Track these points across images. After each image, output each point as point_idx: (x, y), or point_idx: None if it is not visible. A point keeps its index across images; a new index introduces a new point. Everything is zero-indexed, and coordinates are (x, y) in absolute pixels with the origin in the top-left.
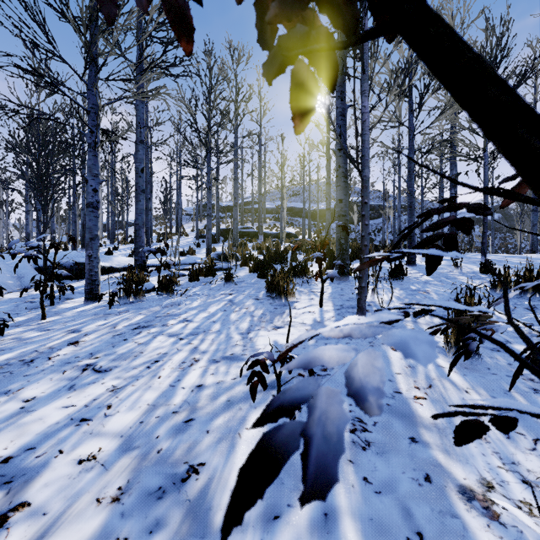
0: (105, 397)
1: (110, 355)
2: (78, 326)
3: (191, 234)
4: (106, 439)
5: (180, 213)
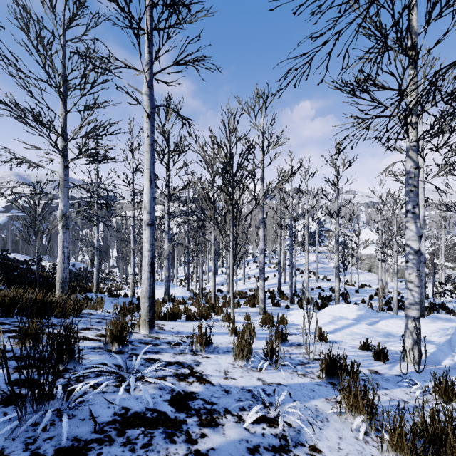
0: None
1: None
2: None
3: None
4: None
5: None
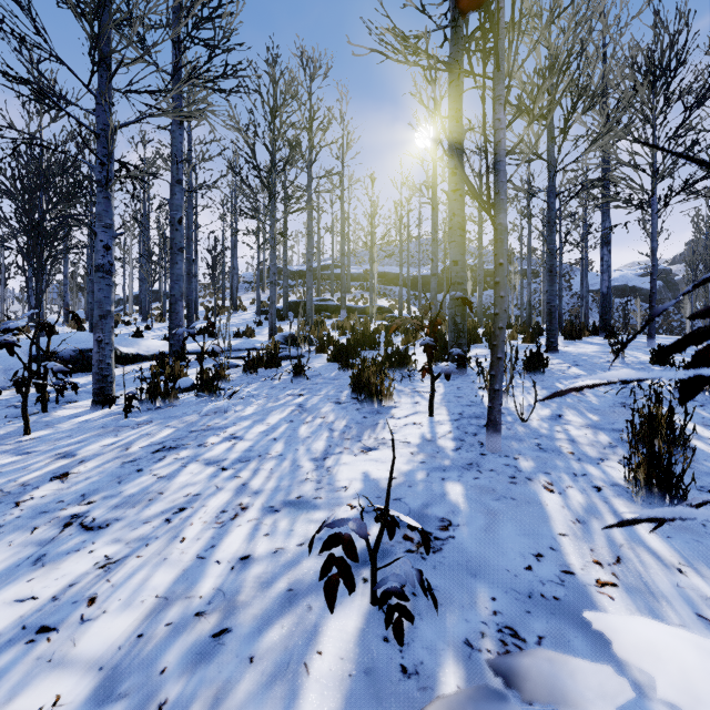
0: (89, 581)
1: (111, 498)
2: (73, 447)
3: (251, 309)
4: (73, 674)
5: (235, 281)
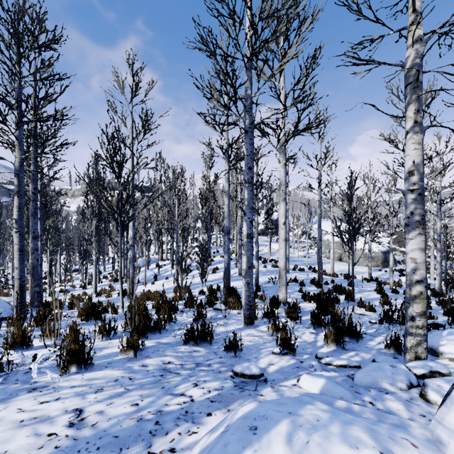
0: None
1: None
2: None
3: None
4: None
5: None
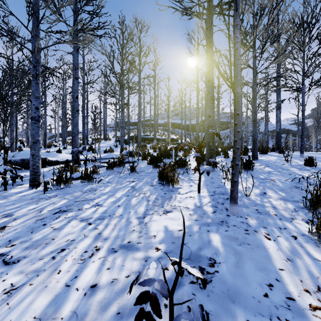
0: None
1: (25, 242)
2: (12, 211)
3: (113, 139)
4: None
5: (105, 126)
